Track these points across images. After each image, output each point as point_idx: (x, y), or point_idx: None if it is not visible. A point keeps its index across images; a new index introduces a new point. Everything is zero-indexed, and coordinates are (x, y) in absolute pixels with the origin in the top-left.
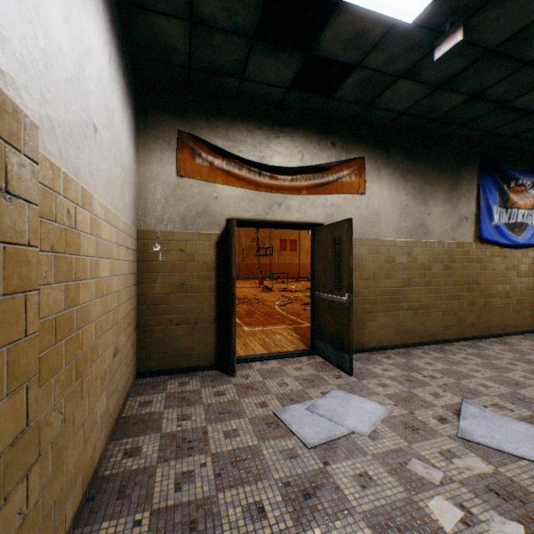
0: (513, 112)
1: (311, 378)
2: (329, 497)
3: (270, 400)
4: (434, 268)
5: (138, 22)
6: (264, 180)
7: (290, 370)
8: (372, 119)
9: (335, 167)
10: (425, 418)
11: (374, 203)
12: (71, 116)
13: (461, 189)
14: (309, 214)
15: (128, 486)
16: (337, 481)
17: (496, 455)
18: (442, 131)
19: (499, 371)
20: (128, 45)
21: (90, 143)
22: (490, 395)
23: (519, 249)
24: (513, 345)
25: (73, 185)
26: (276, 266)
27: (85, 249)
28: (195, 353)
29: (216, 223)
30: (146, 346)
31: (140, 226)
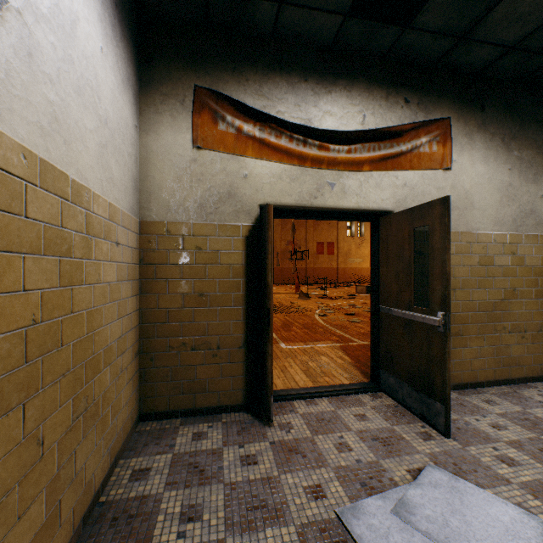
0: None
1: (384, 436)
2: None
3: (328, 483)
4: None
5: None
6: (310, 151)
7: (349, 417)
8: (463, 63)
9: (410, 132)
10: None
11: (463, 181)
12: None
13: None
14: (372, 197)
15: None
16: None
17: None
18: None
19: None
20: None
21: None
22: None
23: None
24: None
25: None
26: (312, 271)
27: None
28: (217, 388)
29: (245, 211)
30: (152, 378)
31: (144, 216)
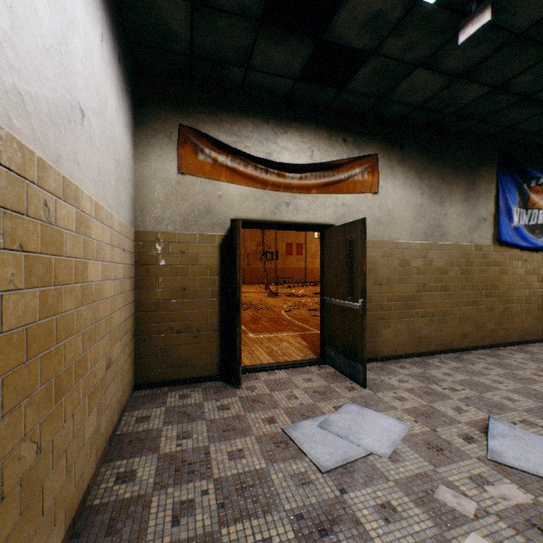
0: (537, 105)
1: (322, 390)
2: (348, 534)
3: (279, 416)
4: (451, 272)
5: (135, 2)
6: (271, 178)
7: (299, 381)
8: (386, 114)
9: (347, 164)
10: (449, 436)
11: (387, 203)
12: (49, 93)
13: (479, 189)
14: (319, 214)
15: (119, 518)
16: (356, 514)
17: (533, 481)
18: (460, 127)
19: (524, 383)
20: (125, 30)
21: (75, 129)
22: (517, 409)
23: (539, 252)
24: (535, 354)
25: (52, 174)
26: (282, 270)
27: (69, 250)
28: (197, 363)
29: (220, 223)
30: (145, 356)
31: (138, 227)
